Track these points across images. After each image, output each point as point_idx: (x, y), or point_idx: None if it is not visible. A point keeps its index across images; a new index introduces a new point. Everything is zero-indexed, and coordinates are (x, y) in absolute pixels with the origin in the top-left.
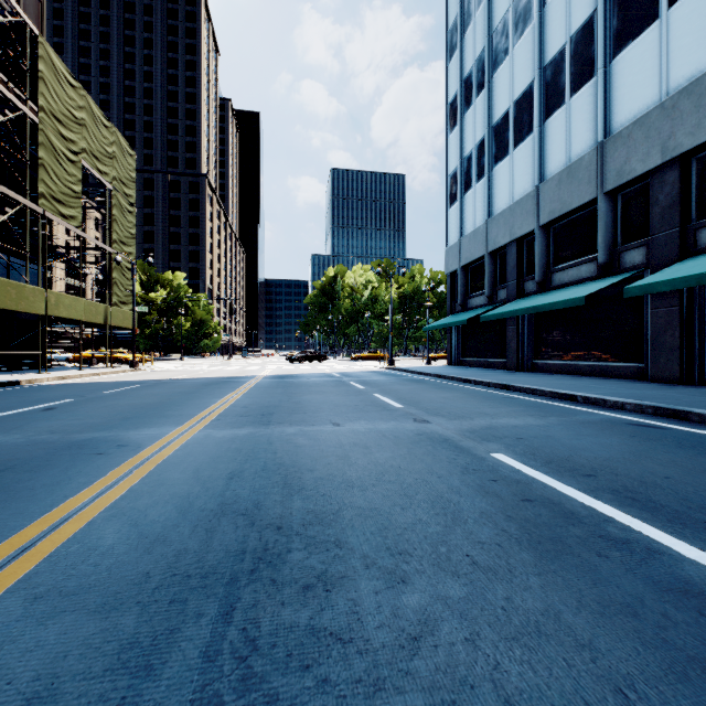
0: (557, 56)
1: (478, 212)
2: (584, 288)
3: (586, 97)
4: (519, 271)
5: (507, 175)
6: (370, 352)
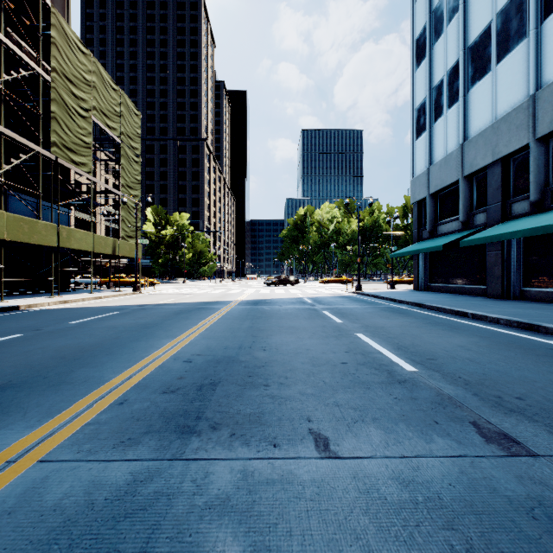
0: None
1: (450, 138)
2: None
3: None
4: (503, 193)
5: (489, 93)
6: (335, 277)
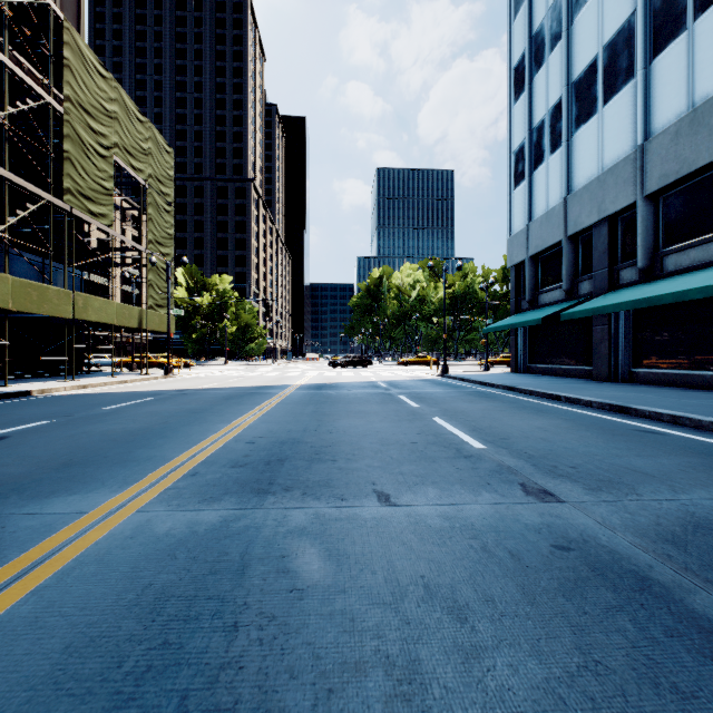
0: None
1: (552, 190)
2: None
3: None
4: (611, 257)
5: (594, 139)
6: (418, 356)
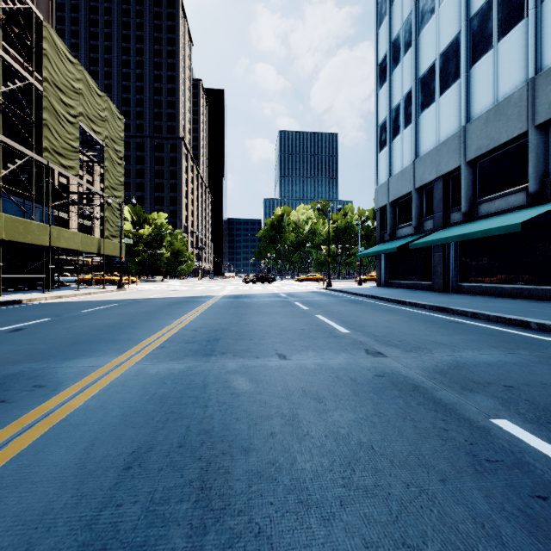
0: (484, 6)
1: (405, 154)
2: (515, 216)
3: (515, 39)
4: (444, 204)
5: (434, 120)
6: (310, 275)
